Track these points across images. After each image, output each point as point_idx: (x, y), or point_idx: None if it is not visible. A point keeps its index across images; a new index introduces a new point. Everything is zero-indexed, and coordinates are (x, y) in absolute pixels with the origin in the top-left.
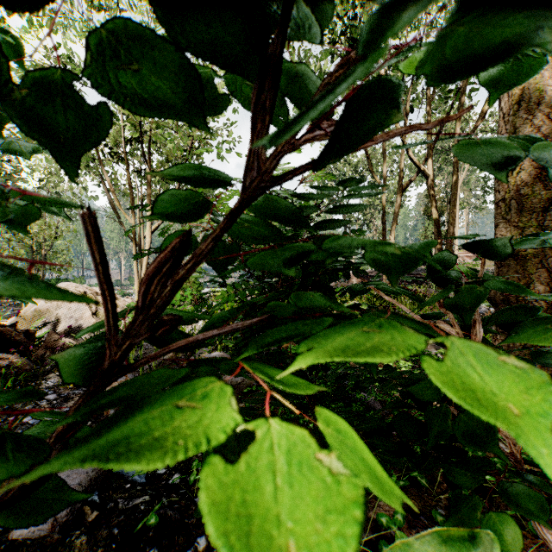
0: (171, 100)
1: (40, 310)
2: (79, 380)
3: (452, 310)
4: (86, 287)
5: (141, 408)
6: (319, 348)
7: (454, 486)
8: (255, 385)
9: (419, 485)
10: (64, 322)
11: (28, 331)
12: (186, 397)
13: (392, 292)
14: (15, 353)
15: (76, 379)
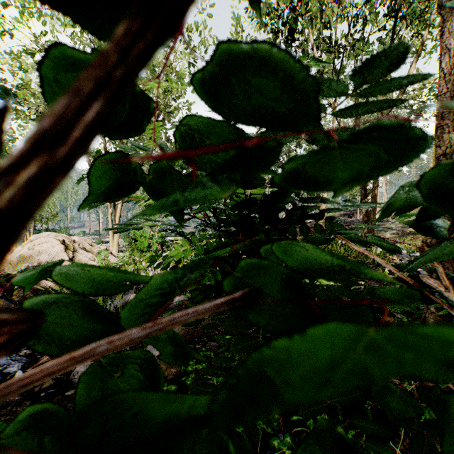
0: None
1: (24, 256)
2: None
3: None
4: (65, 236)
5: None
6: None
7: None
8: None
9: None
10: None
11: (8, 275)
12: None
13: (359, 242)
14: None
15: None
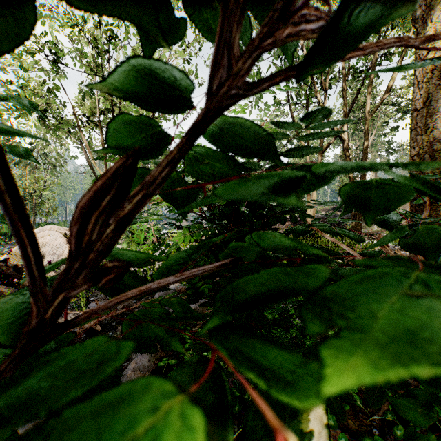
0: (121, 5)
1: None
2: (15, 334)
3: (411, 250)
4: (67, 229)
5: (42, 436)
6: (339, 318)
7: (404, 421)
8: (206, 311)
9: (353, 404)
10: (48, 257)
11: (16, 266)
12: (123, 417)
13: (332, 233)
14: (5, 284)
15: (11, 333)
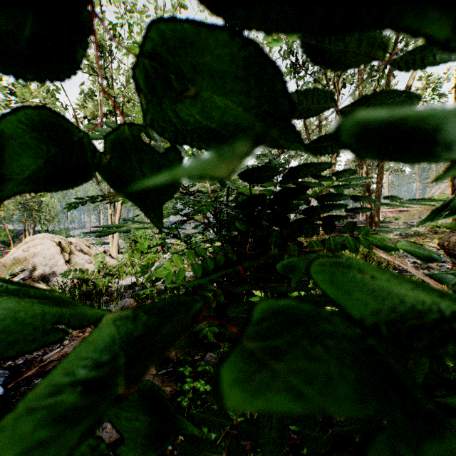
0: None
1: (18, 259)
2: None
3: None
4: (61, 238)
5: None
6: None
7: None
8: None
9: None
10: (39, 269)
11: None
12: None
13: (384, 248)
14: None
15: None
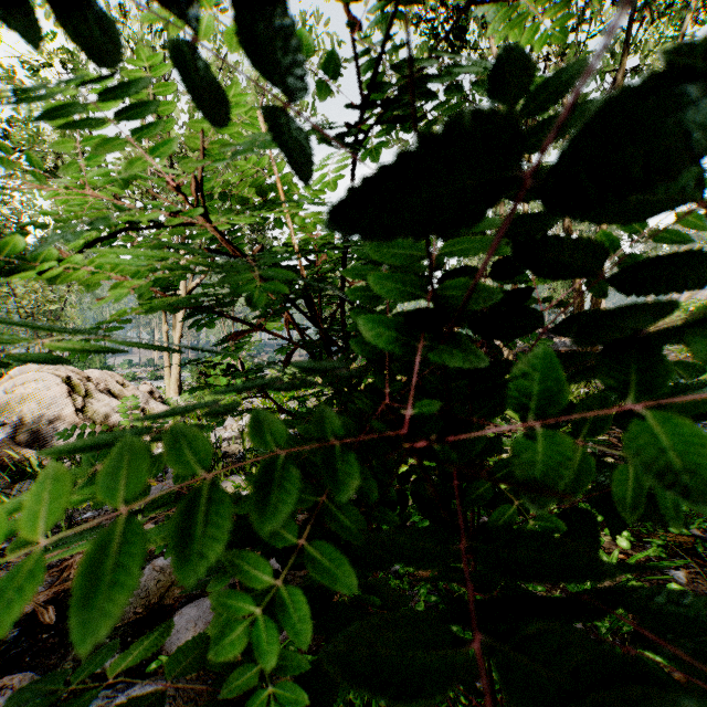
0: None
1: None
2: None
3: None
4: (72, 370)
5: None
6: None
7: None
8: None
9: None
10: (30, 423)
11: None
12: None
13: None
14: None
15: None
